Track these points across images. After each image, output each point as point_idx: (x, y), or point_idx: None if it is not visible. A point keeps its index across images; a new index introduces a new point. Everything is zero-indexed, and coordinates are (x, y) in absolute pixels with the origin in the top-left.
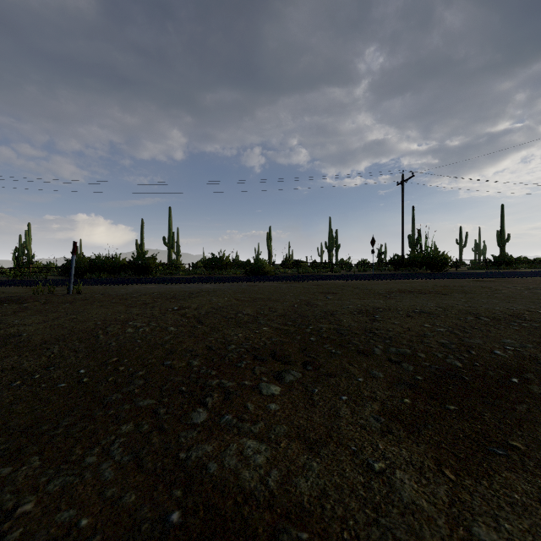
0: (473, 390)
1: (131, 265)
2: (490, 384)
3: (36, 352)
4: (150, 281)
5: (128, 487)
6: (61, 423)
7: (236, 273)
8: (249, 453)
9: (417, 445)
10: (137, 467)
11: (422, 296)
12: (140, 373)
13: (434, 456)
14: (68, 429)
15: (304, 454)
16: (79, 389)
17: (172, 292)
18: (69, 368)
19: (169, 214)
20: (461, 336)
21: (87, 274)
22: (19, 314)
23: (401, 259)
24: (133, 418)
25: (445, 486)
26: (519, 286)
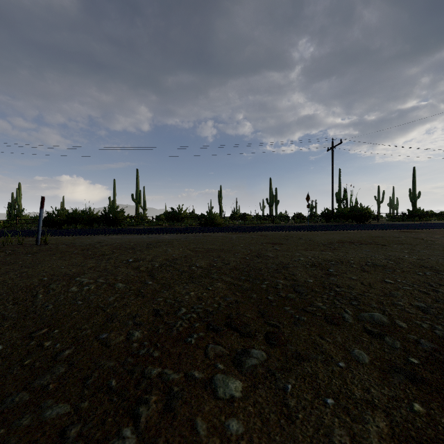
0: None
1: (103, 218)
2: None
3: None
4: (116, 231)
5: None
6: None
7: (192, 224)
8: None
9: None
10: None
11: (364, 247)
12: (67, 352)
13: None
14: None
15: None
16: None
17: (132, 242)
18: None
19: (136, 175)
20: (433, 297)
21: (65, 225)
22: None
23: (331, 213)
24: None
25: None
26: None
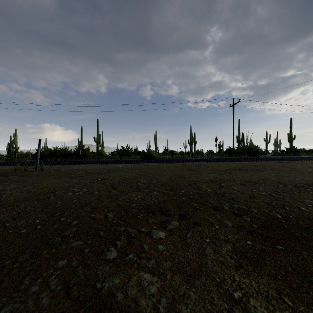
0: (291, 235)
1: (75, 153)
2: (302, 230)
3: (9, 208)
4: (85, 162)
5: (58, 312)
6: (18, 259)
7: (136, 158)
8: (145, 284)
9: (261, 277)
10: (66, 295)
11: (248, 171)
12: (74, 222)
13: (274, 286)
14: (22, 264)
15: (184, 284)
16: (34, 233)
17: (98, 169)
18: (29, 219)
19: (97, 123)
20: (277, 198)
21: (49, 158)
22: (3, 183)
23: (232, 150)
24: (67, 256)
25: (286, 312)
26: (305, 166)
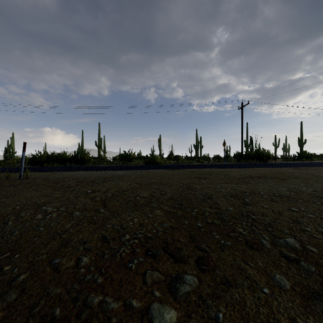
0: None
1: (73, 158)
2: None
3: None
4: (82, 168)
5: None
6: None
7: (139, 163)
8: None
9: None
10: None
11: (269, 181)
12: (22, 277)
13: None
14: None
15: None
16: None
17: (92, 177)
18: None
19: (99, 127)
20: None
21: (45, 164)
22: None
23: (241, 155)
24: None
25: None
26: None
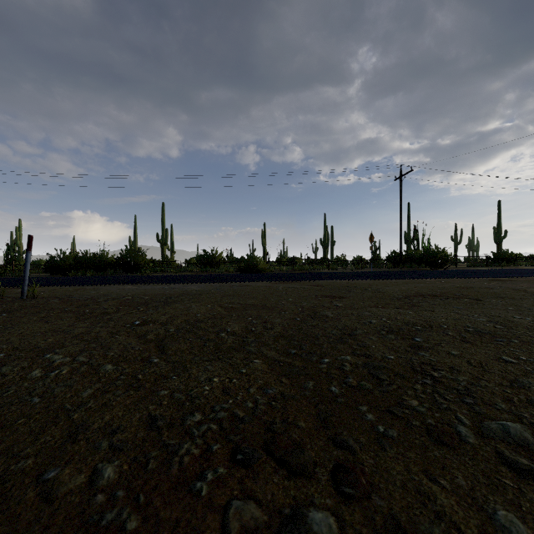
0: None
1: (119, 262)
2: None
3: None
4: (131, 280)
5: None
6: None
7: (229, 270)
8: None
9: None
10: None
11: (453, 302)
12: None
13: None
14: None
15: None
16: None
17: (147, 295)
18: None
19: (162, 210)
20: None
21: (72, 271)
22: None
23: (399, 256)
24: None
25: None
26: None
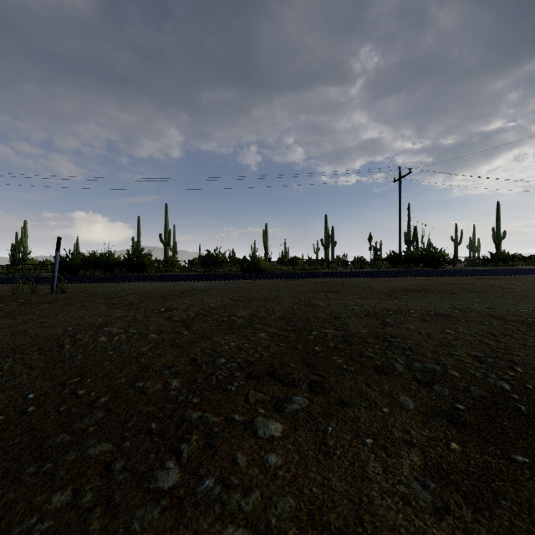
0: None
1: (126, 262)
2: None
3: None
4: (142, 278)
5: None
6: None
7: (232, 270)
8: None
9: None
10: None
11: (430, 295)
12: (103, 399)
13: None
14: None
15: None
16: (18, 424)
17: (162, 290)
18: (15, 392)
19: (165, 211)
20: (494, 347)
21: (81, 271)
22: None
23: (398, 256)
24: (75, 479)
25: None
26: (529, 285)
